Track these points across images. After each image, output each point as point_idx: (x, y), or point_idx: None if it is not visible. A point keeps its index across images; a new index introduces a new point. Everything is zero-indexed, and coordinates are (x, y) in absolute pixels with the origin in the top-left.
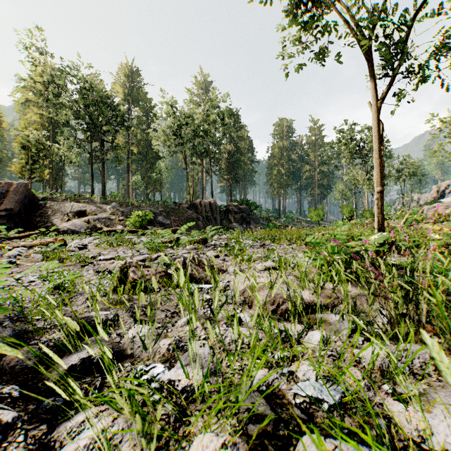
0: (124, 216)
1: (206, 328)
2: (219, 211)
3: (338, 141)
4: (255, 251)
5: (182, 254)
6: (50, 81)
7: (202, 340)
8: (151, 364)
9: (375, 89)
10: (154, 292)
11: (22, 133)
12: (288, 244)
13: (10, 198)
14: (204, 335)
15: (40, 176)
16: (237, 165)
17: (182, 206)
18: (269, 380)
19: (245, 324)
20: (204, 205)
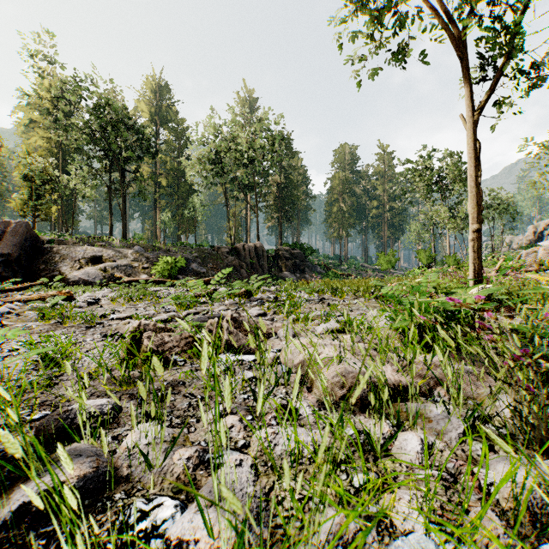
0: (149, 263)
1: (246, 426)
2: (267, 256)
3: (413, 171)
4: (312, 308)
5: (220, 311)
6: (59, 97)
7: (240, 448)
8: (155, 499)
9: (471, 97)
10: (177, 367)
11: (23, 161)
12: (353, 298)
13: (8, 240)
14: (242, 438)
15: (46, 214)
16: (289, 201)
17: (222, 250)
18: (348, 533)
19: (304, 419)
20: (248, 249)
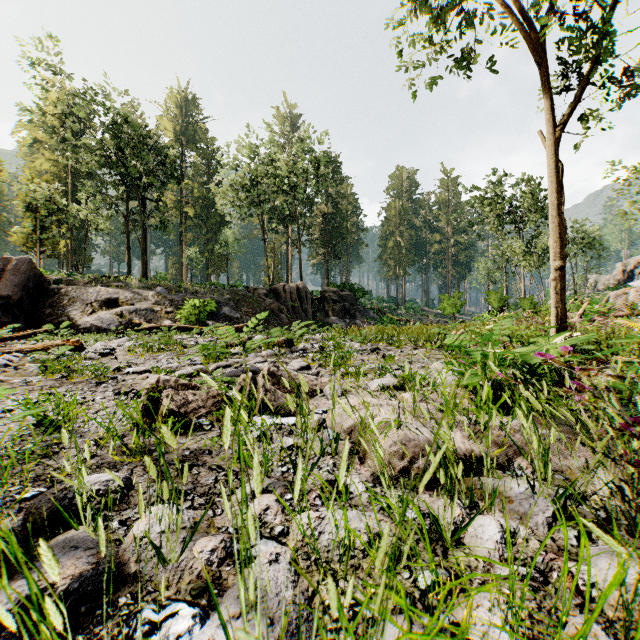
0: (173, 307)
1: (284, 507)
2: (311, 299)
3: (482, 199)
4: (364, 359)
5: (255, 363)
6: (68, 112)
7: (276, 536)
8: (168, 605)
9: (553, 110)
10: (202, 432)
11: (27, 187)
12: (413, 348)
13: (8, 280)
14: (280, 524)
15: (53, 249)
16: (337, 234)
17: (258, 292)
18: None
19: (355, 498)
20: (289, 291)
